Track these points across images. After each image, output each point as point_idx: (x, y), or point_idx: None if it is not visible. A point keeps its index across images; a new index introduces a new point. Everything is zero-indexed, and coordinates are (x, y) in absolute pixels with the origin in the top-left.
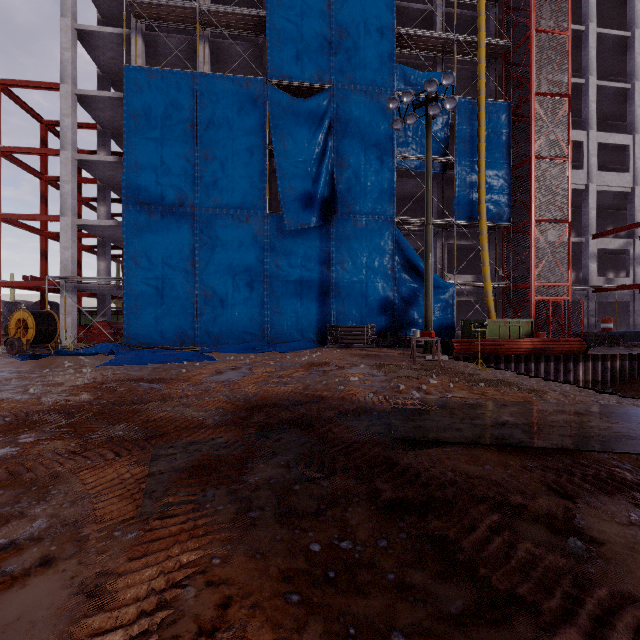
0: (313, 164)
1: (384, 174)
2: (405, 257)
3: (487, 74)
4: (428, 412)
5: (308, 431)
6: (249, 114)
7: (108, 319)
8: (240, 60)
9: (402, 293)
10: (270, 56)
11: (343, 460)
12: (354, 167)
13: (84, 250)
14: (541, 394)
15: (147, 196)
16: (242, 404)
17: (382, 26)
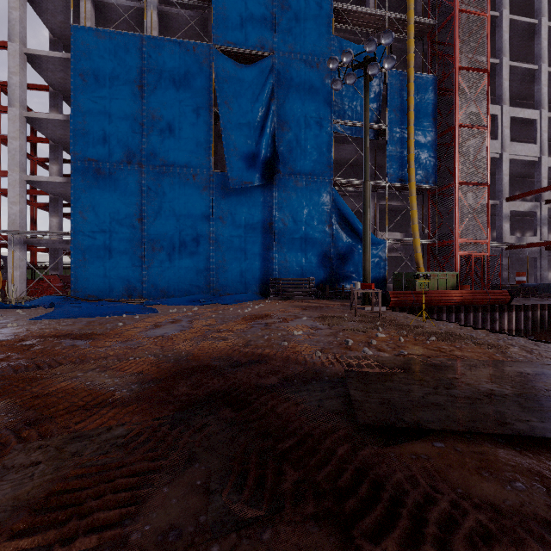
0: (256, 126)
1: (322, 138)
2: (342, 215)
3: (415, 49)
4: (390, 377)
5: (243, 413)
6: (195, 77)
7: (60, 273)
8: (187, 27)
9: (339, 249)
10: (215, 23)
11: (293, 473)
12: (295, 130)
13: (39, 208)
14: (502, 350)
15: (94, 153)
16: (169, 367)
17: (321, 0)
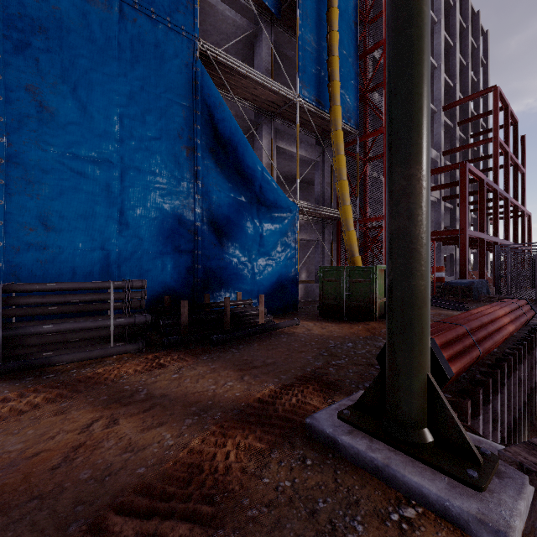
0: None
1: None
2: (219, 130)
3: None
4: None
5: None
6: None
7: None
8: None
9: (212, 209)
10: None
11: None
12: None
13: None
14: None
15: None
16: None
17: None
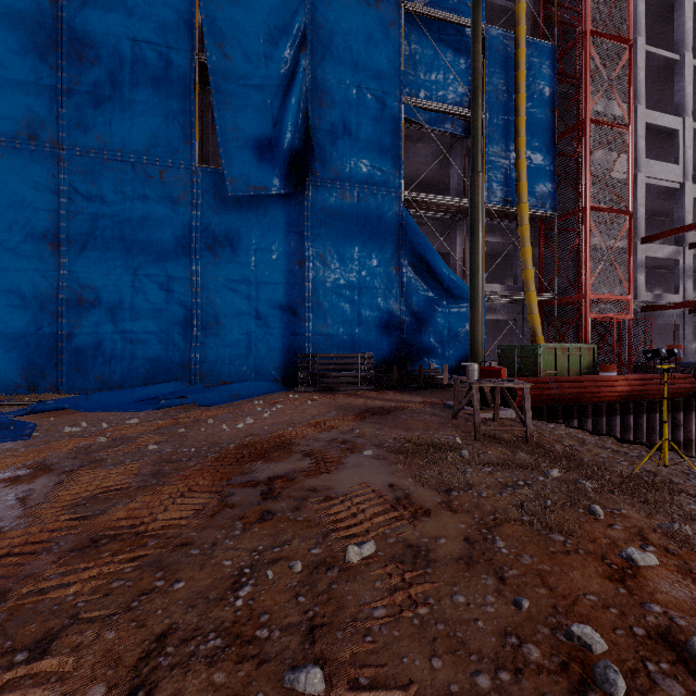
0: (275, 94)
1: (386, 124)
2: (417, 252)
3: (526, 1)
4: None
5: None
6: None
7: None
8: None
9: (412, 306)
10: None
11: None
12: (341, 108)
13: None
14: None
15: None
16: None
17: None
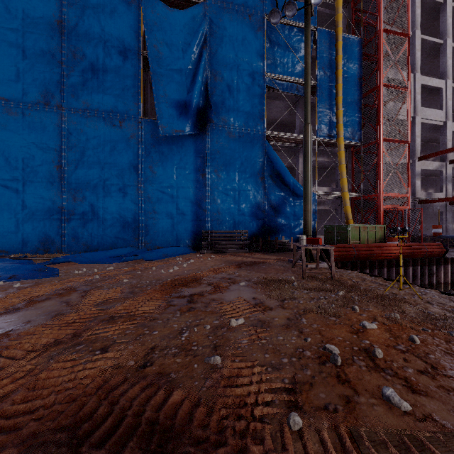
0: (188, 74)
1: (255, 90)
2: (274, 168)
3: (343, 11)
4: None
5: None
6: (122, 17)
7: None
8: None
9: (271, 201)
10: None
11: None
12: (228, 81)
13: None
14: None
15: (5, 91)
16: None
17: None
